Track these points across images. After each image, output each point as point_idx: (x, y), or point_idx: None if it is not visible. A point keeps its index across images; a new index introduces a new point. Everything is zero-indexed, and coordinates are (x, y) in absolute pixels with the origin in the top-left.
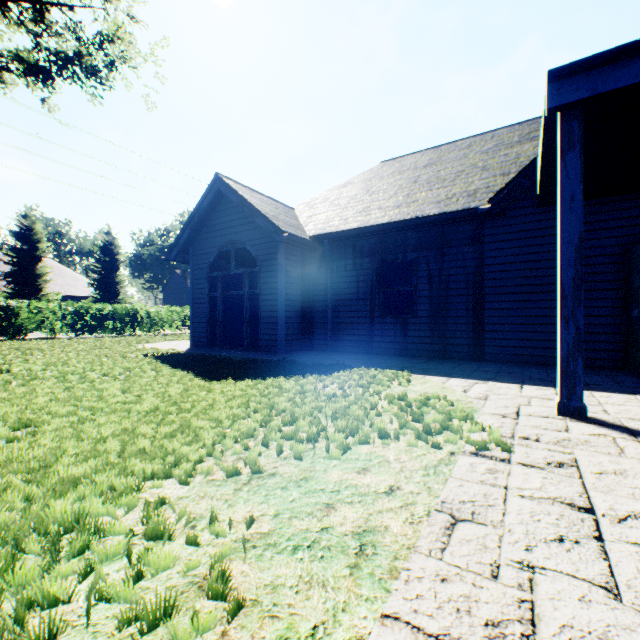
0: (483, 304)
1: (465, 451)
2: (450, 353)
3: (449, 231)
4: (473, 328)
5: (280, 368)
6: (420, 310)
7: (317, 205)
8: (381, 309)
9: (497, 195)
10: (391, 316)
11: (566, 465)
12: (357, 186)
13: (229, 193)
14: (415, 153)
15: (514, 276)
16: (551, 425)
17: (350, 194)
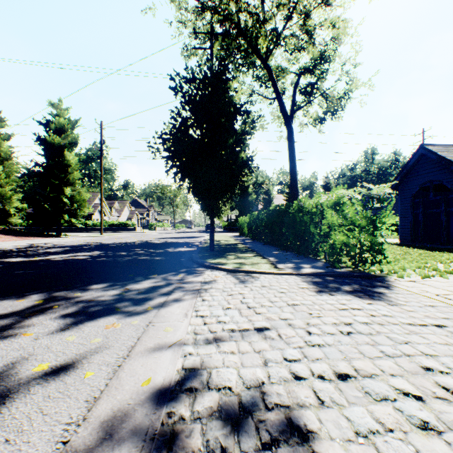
0: None
1: None
2: None
3: None
4: None
5: None
6: None
7: None
8: None
9: None
10: None
11: None
12: None
13: (429, 154)
14: None
15: None
16: None
17: None
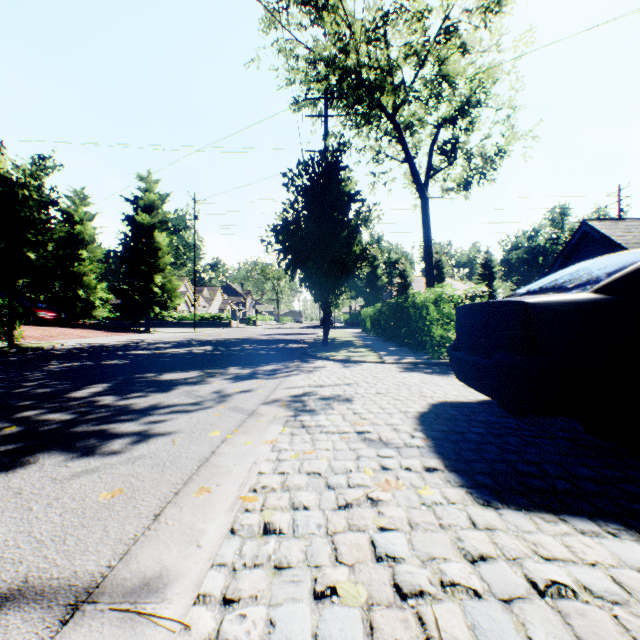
0: None
1: None
2: None
3: None
4: None
5: None
6: None
7: None
8: None
9: None
10: None
11: None
12: None
13: (592, 232)
14: None
15: None
16: None
17: None
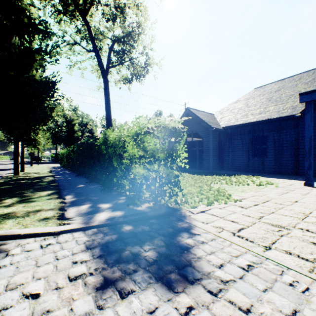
0: (298, 152)
1: (267, 187)
2: (283, 172)
3: (283, 123)
4: (294, 162)
5: (215, 174)
6: (269, 155)
7: (224, 112)
8: (252, 154)
9: (303, 110)
10: (257, 157)
11: (290, 190)
12: (242, 102)
13: (191, 114)
14: (271, 83)
15: (313, 141)
16: (298, 187)
17: (238, 107)
